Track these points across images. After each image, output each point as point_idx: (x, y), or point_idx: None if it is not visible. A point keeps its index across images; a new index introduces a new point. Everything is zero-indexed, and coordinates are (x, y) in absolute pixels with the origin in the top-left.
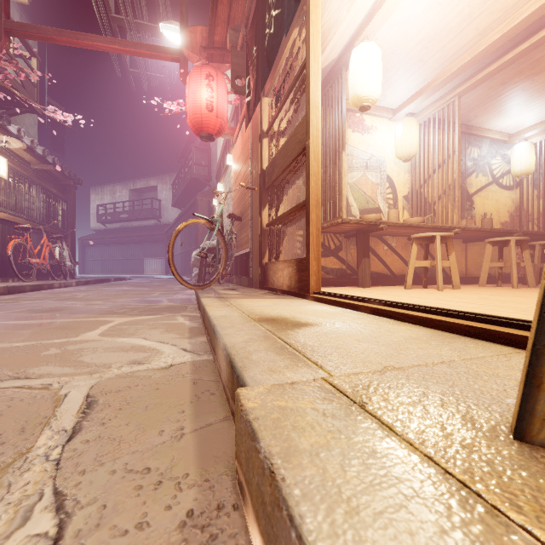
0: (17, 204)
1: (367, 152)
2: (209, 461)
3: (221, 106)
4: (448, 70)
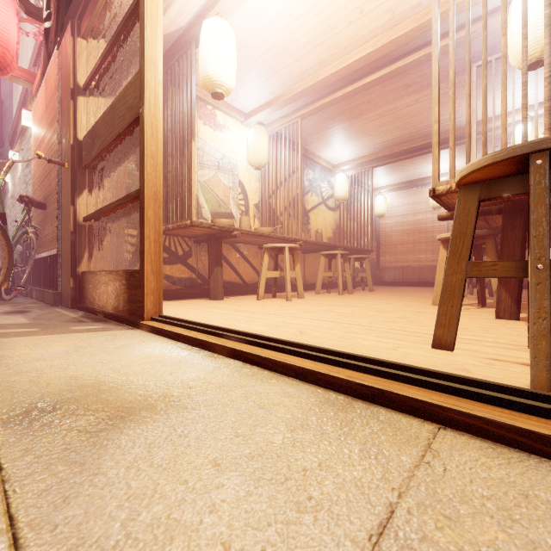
0: None
1: (219, 151)
2: None
3: (4, 29)
4: (294, 88)
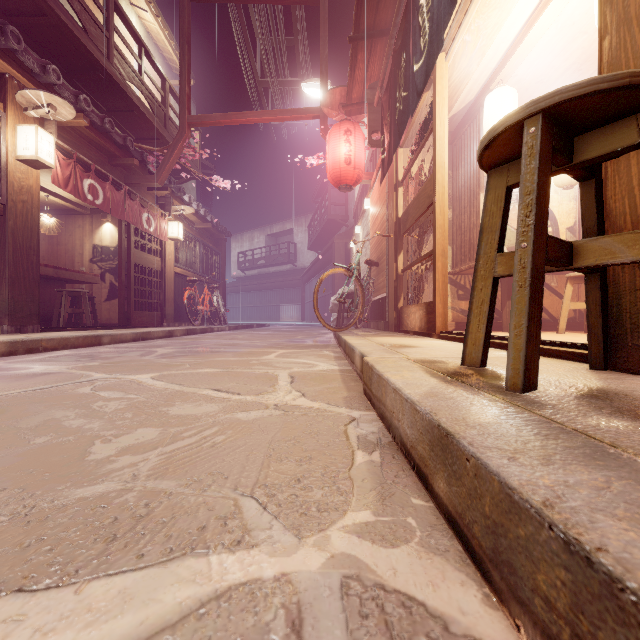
0: (187, 260)
1: None
2: (352, 390)
3: (359, 158)
4: None
